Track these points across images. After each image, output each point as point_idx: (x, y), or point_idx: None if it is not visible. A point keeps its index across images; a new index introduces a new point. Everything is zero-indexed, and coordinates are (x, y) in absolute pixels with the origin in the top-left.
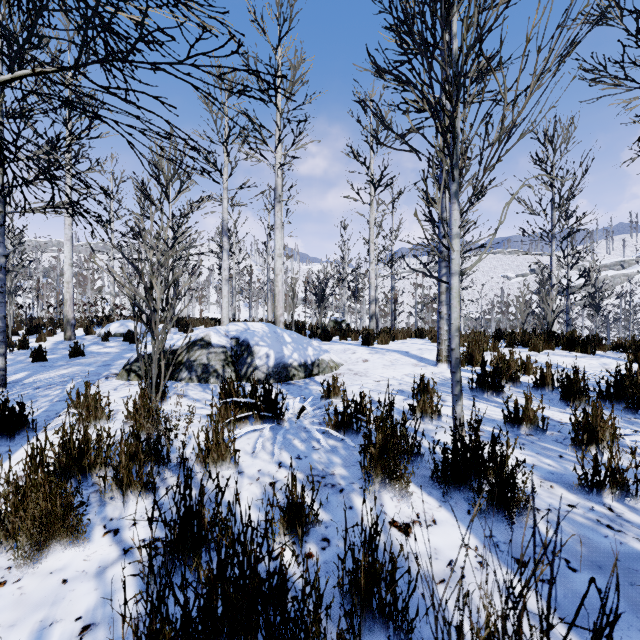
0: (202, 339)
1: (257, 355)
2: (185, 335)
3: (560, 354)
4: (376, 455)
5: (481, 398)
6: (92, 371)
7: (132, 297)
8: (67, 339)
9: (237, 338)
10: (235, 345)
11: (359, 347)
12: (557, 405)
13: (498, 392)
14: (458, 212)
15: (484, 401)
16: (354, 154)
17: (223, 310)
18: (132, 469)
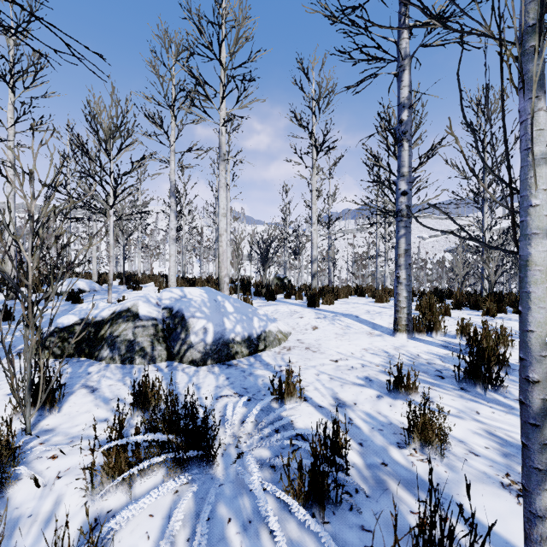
0: (128, 310)
1: (193, 329)
2: (133, 293)
3: (516, 319)
4: None
5: (475, 394)
6: (8, 342)
7: None
8: (9, 298)
9: (170, 308)
10: (167, 317)
11: (305, 309)
12: None
13: (496, 386)
14: (543, 116)
15: (482, 400)
16: (297, 119)
17: (170, 268)
18: None
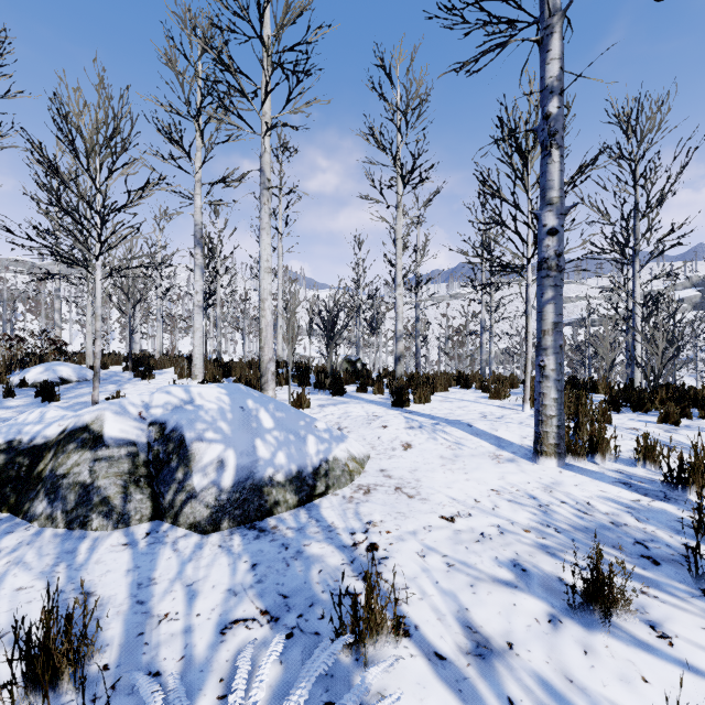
0: (86, 427)
1: (198, 464)
2: (140, 384)
3: None
4: None
5: None
6: None
7: None
8: None
9: (161, 424)
10: (156, 439)
11: (389, 411)
12: None
13: None
14: None
15: None
16: (376, 137)
17: (195, 349)
18: None
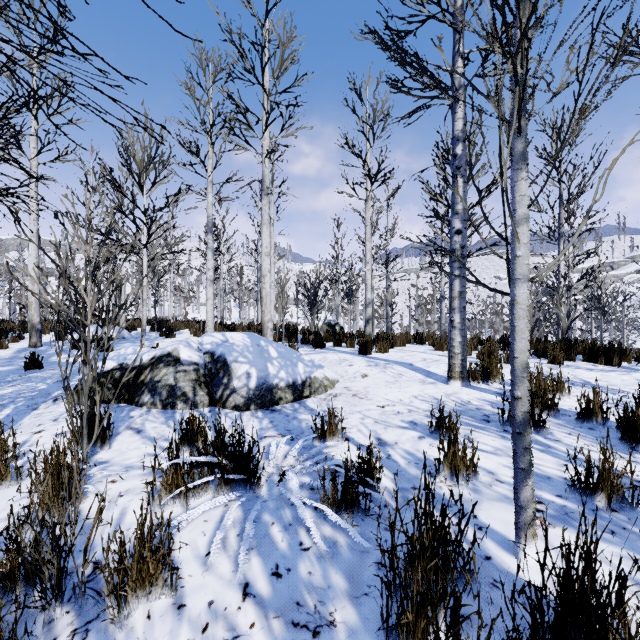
0: (169, 354)
1: (235, 374)
2: (166, 340)
3: (584, 367)
4: (414, 619)
5: None
6: (42, 390)
7: (55, 308)
8: (32, 346)
9: (212, 353)
10: (209, 361)
11: (356, 357)
12: (619, 448)
13: (538, 427)
14: (526, 184)
15: None
16: (349, 146)
17: (207, 313)
18: (5, 596)
